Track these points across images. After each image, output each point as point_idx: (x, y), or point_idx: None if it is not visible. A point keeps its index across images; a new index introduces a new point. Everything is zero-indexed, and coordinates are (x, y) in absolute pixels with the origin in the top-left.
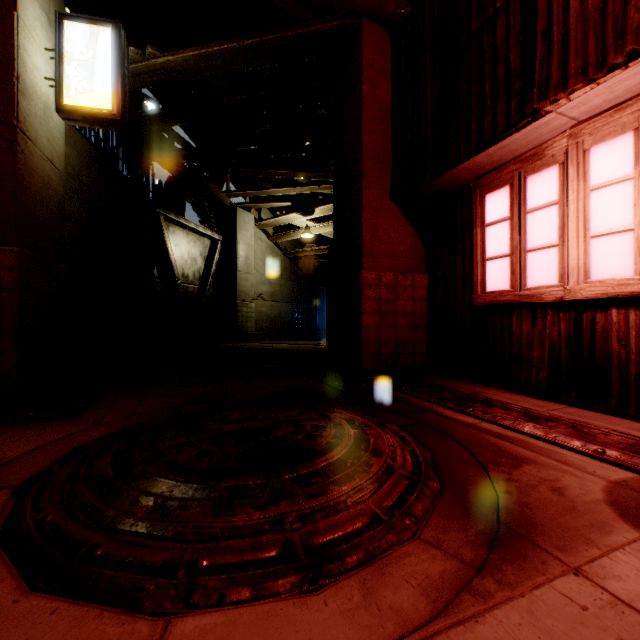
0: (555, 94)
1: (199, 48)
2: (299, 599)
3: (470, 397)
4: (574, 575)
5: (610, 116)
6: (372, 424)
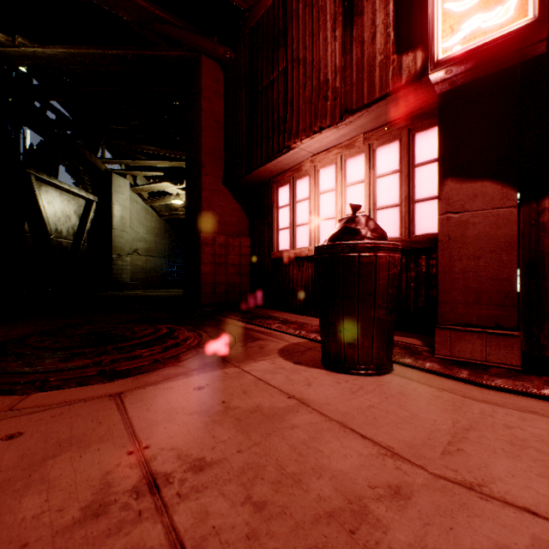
0: (294, 139)
1: (68, 47)
2: (101, 384)
3: (262, 316)
4: (234, 367)
5: (326, 154)
6: (184, 329)
